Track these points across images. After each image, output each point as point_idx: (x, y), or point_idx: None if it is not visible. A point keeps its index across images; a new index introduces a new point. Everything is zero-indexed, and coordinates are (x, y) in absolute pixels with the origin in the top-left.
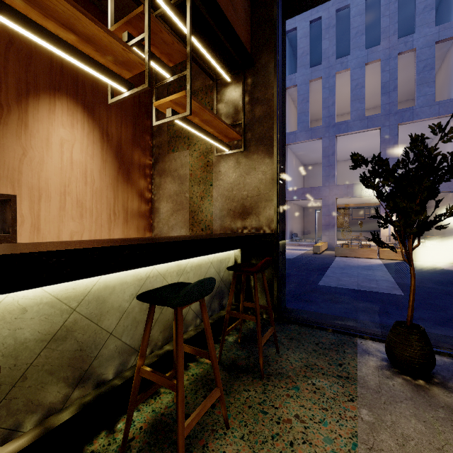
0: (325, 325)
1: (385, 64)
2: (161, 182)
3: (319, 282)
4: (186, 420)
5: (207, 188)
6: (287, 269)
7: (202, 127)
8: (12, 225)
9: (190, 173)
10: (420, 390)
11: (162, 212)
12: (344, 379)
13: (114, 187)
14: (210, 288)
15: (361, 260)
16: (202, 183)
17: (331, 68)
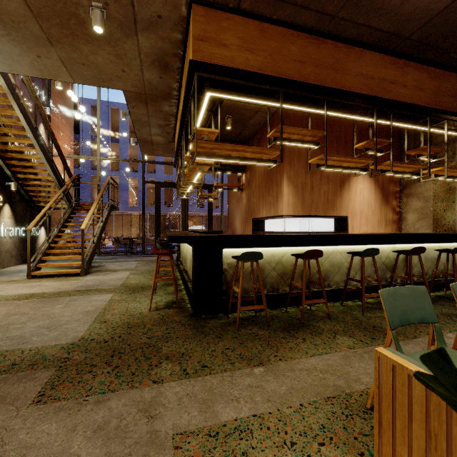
0: None
1: None
2: (407, 201)
3: None
4: None
5: (449, 204)
6: None
7: (449, 173)
8: (347, 228)
9: (433, 195)
10: None
11: (408, 220)
12: None
13: (380, 207)
14: None
15: None
16: (444, 201)
17: None
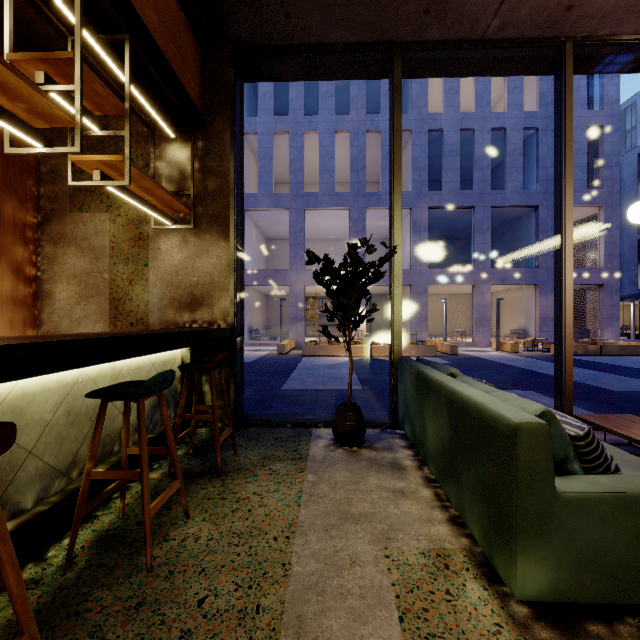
0: (284, 422)
1: (354, 138)
2: (56, 254)
3: (283, 385)
4: (151, 505)
5: (140, 269)
6: (246, 375)
7: (139, 193)
8: None
9: (111, 246)
10: (353, 453)
11: (59, 299)
12: (297, 460)
13: None
14: (171, 380)
15: (329, 358)
16: (131, 262)
17: (299, 124)
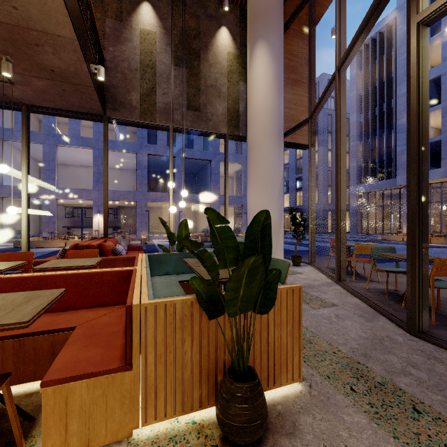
0: None
1: None
2: None
3: None
4: None
5: None
6: None
7: None
8: None
9: None
10: None
11: None
12: None
13: None
14: None
15: (48, 249)
16: None
17: None
